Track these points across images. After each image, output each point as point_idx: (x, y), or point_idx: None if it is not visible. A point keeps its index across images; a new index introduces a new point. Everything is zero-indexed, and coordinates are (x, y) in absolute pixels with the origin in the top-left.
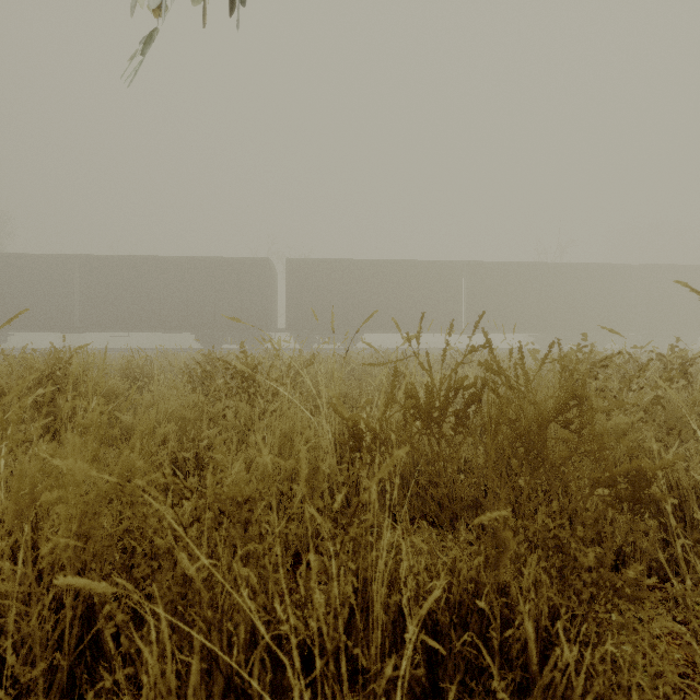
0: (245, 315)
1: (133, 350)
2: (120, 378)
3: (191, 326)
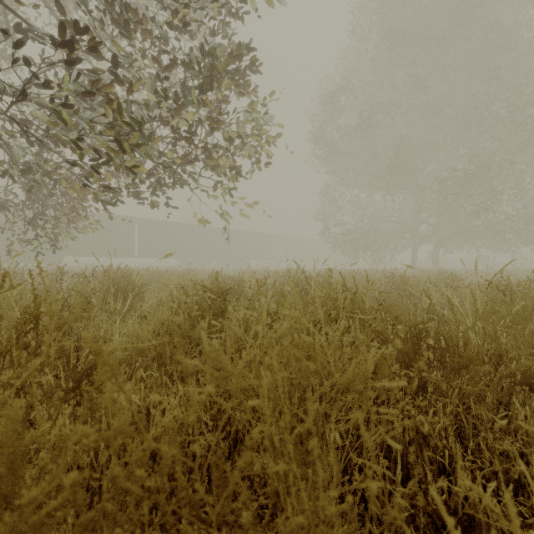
0: None
1: None
2: None
3: None
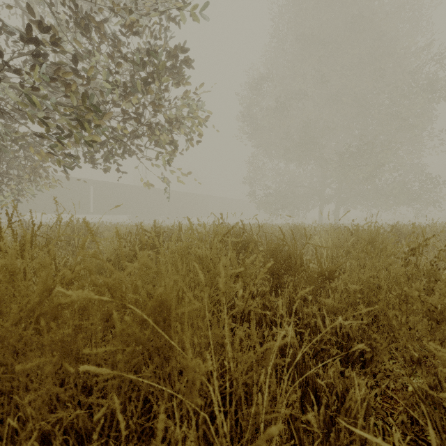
0: None
1: None
2: None
3: None
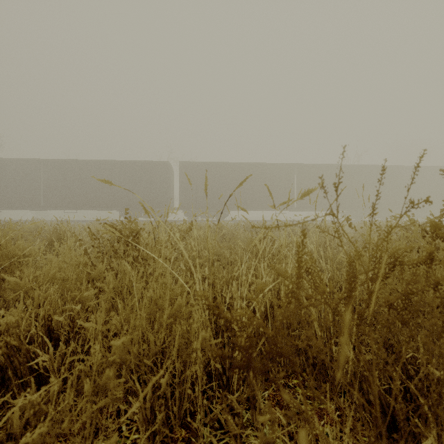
0: (152, 199)
1: (79, 221)
2: (48, 241)
3: (117, 206)
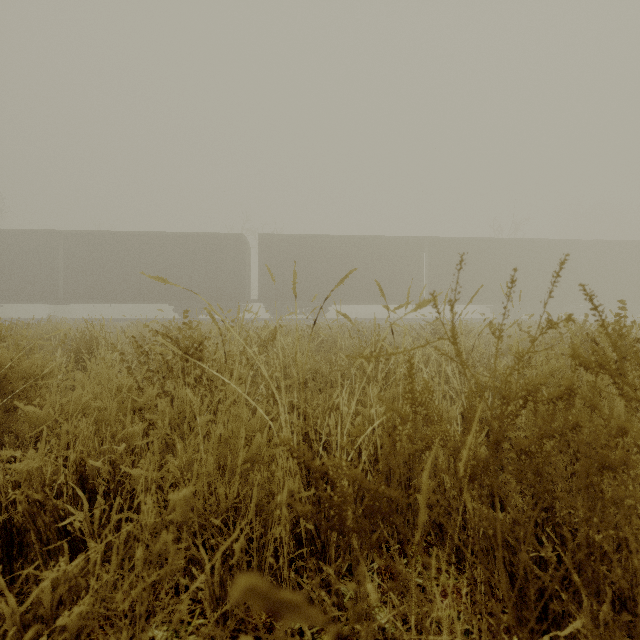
0: (220, 287)
1: (115, 320)
2: (73, 351)
3: (170, 297)
